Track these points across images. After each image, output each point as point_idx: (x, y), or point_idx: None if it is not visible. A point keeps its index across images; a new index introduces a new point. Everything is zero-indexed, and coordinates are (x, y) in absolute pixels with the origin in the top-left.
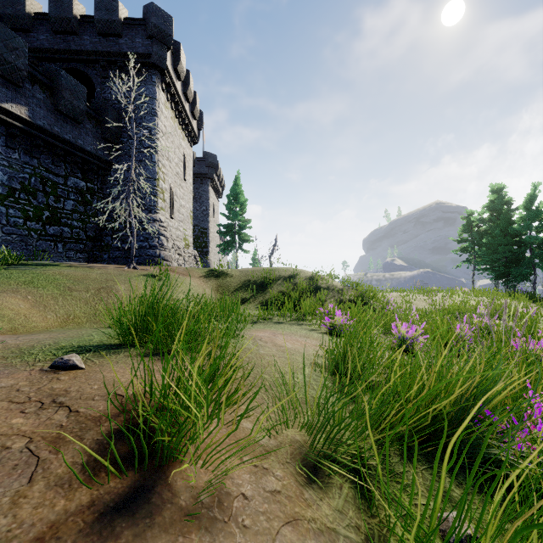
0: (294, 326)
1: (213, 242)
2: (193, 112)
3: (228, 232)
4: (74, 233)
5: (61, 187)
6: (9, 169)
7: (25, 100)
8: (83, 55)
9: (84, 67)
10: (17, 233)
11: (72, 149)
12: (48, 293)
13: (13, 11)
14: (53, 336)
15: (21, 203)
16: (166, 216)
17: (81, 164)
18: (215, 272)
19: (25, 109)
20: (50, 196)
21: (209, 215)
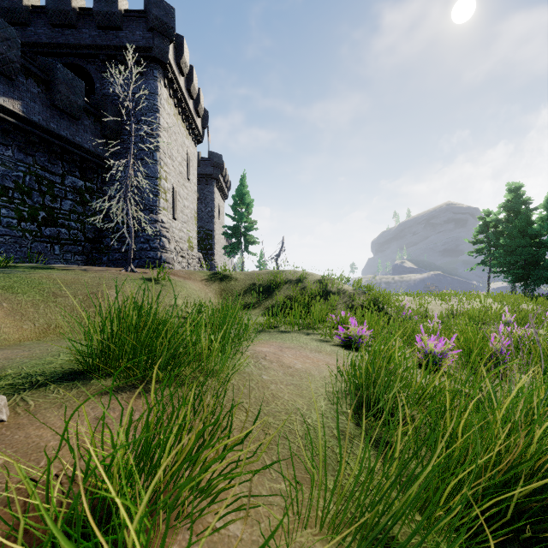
0: (303, 336)
1: (218, 244)
2: (197, 109)
3: (234, 234)
4: (72, 235)
5: (58, 187)
6: (2, 167)
7: (19, 94)
8: (82, 49)
9: (83, 62)
10: (10, 234)
11: (69, 147)
12: (28, 299)
13: (9, 4)
14: (12, 355)
15: (15, 202)
16: (169, 217)
17: (80, 162)
18: (218, 275)
19: (18, 103)
20: (46, 195)
21: (215, 216)
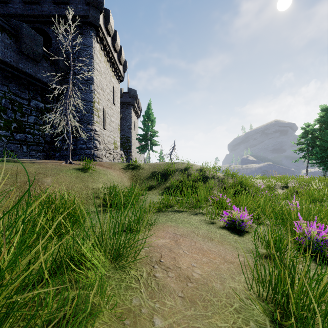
0: (193, 216)
1: (134, 145)
2: (119, 59)
3: (143, 139)
4: (35, 139)
5: (25, 107)
6: None
7: None
8: (43, 18)
9: (44, 26)
10: None
11: (33, 80)
12: None
13: None
14: None
15: None
16: (100, 127)
17: (41, 91)
18: (131, 166)
19: None
20: (17, 112)
21: (132, 128)
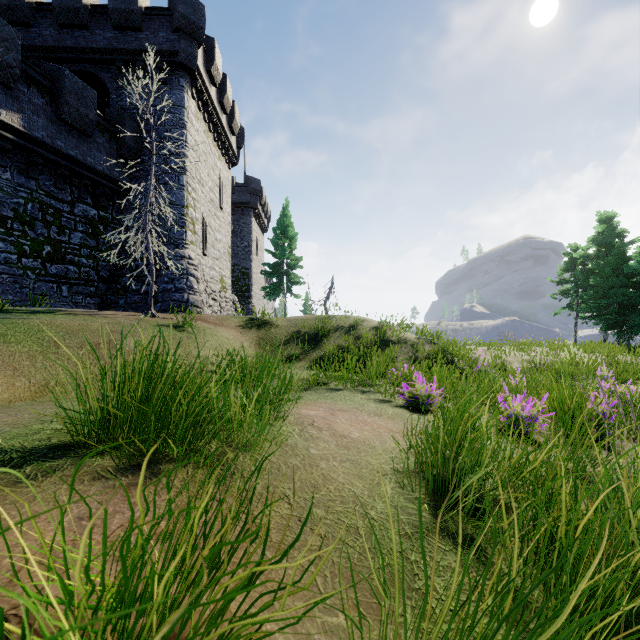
0: (359, 395)
1: (256, 284)
2: (231, 126)
3: (275, 273)
4: (82, 273)
5: (66, 216)
6: None
7: (19, 106)
8: (95, 54)
9: (96, 69)
10: (9, 273)
11: (79, 169)
12: (24, 350)
13: (9, 0)
14: None
15: (14, 235)
16: (198, 252)
17: (92, 187)
18: (256, 321)
19: (18, 116)
20: (52, 227)
21: (252, 252)
